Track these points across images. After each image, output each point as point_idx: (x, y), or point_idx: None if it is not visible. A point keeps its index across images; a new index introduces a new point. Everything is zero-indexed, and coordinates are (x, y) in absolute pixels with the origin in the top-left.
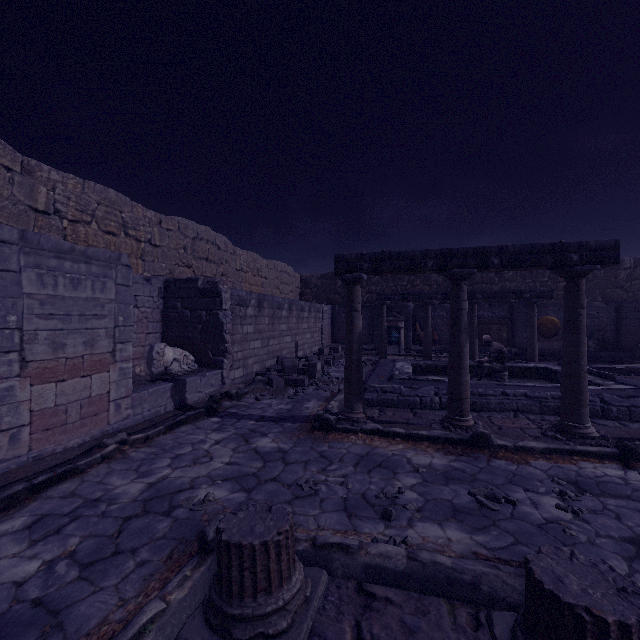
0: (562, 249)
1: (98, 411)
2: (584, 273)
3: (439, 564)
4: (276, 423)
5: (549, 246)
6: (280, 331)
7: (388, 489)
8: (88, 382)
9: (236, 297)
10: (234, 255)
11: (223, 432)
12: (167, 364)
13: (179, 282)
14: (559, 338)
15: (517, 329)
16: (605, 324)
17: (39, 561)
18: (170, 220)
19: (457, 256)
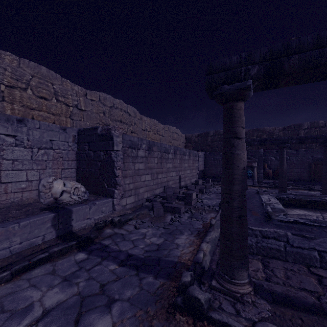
0: None
1: None
2: None
3: None
4: (136, 273)
5: None
6: (167, 168)
7: None
8: None
9: (128, 141)
10: (141, 120)
11: (68, 287)
12: (56, 195)
13: (86, 130)
14: None
15: None
16: None
17: None
18: (93, 93)
19: None
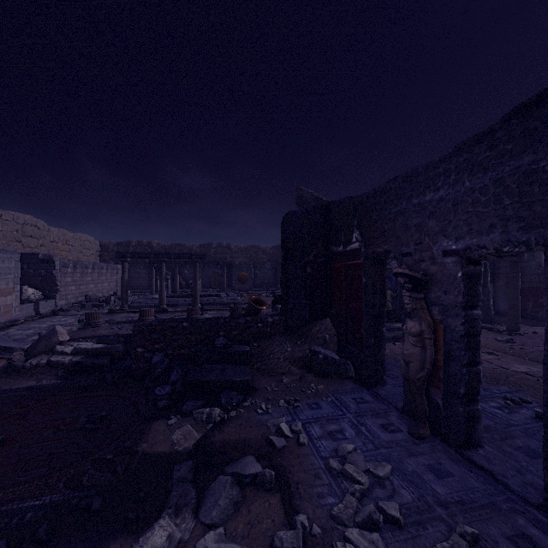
0: (191, 254)
1: (9, 311)
2: (197, 261)
3: (132, 319)
4: None
5: (188, 253)
6: (87, 281)
7: (129, 319)
8: (6, 299)
9: (62, 263)
10: (49, 232)
11: (67, 318)
12: (29, 295)
13: (25, 255)
14: (248, 283)
15: (232, 279)
16: (271, 276)
17: (31, 331)
18: (8, 214)
19: (161, 254)
